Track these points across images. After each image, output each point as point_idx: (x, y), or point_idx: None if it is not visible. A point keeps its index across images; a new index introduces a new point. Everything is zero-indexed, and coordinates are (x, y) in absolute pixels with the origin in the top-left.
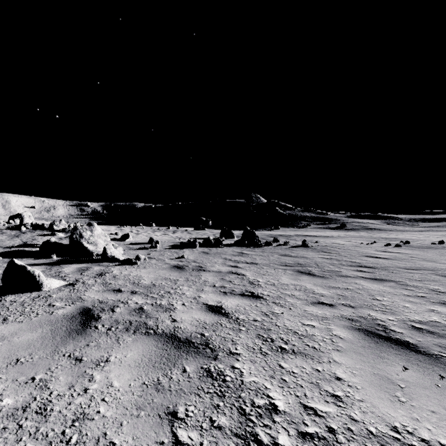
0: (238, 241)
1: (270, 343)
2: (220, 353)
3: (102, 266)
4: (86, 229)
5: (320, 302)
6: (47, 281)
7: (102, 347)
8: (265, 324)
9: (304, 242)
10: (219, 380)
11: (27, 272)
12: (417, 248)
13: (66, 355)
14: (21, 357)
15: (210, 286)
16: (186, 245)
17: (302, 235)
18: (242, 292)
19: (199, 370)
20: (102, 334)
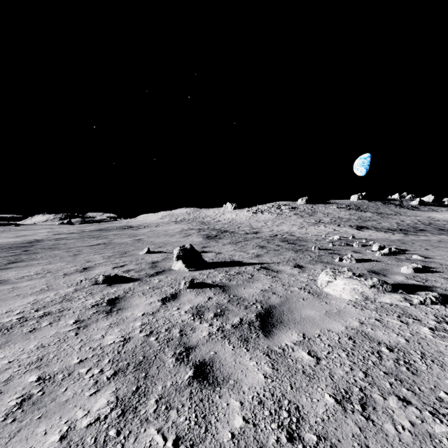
0: None
1: None
2: None
3: None
4: None
5: None
6: None
7: None
8: None
9: None
10: None
11: None
12: None
13: None
14: None
15: None
16: None
17: None
18: None
19: None
20: None
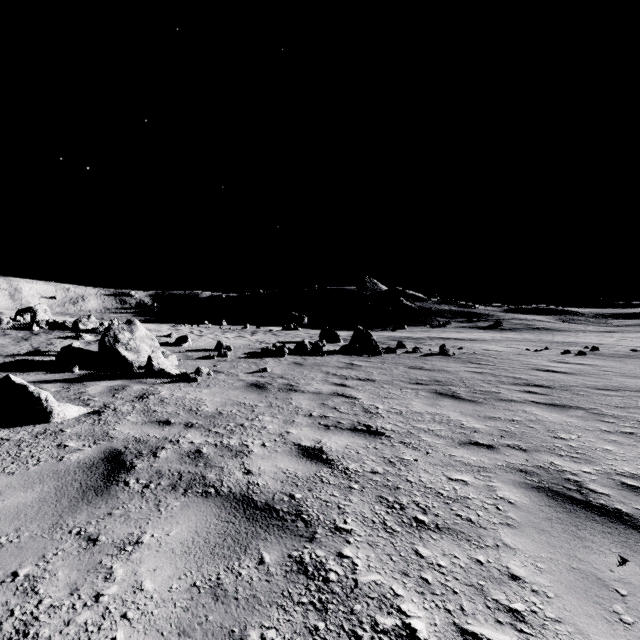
0: (346, 347)
1: (398, 512)
2: (319, 530)
3: (145, 384)
4: (124, 329)
5: (472, 441)
6: (60, 407)
7: (133, 517)
8: (389, 478)
9: (443, 348)
10: (317, 578)
11: (29, 394)
12: (610, 357)
13: (74, 531)
14: (3, 534)
15: (305, 416)
16: (270, 353)
17: (439, 337)
18: (353, 425)
19: (285, 560)
20: (135, 495)
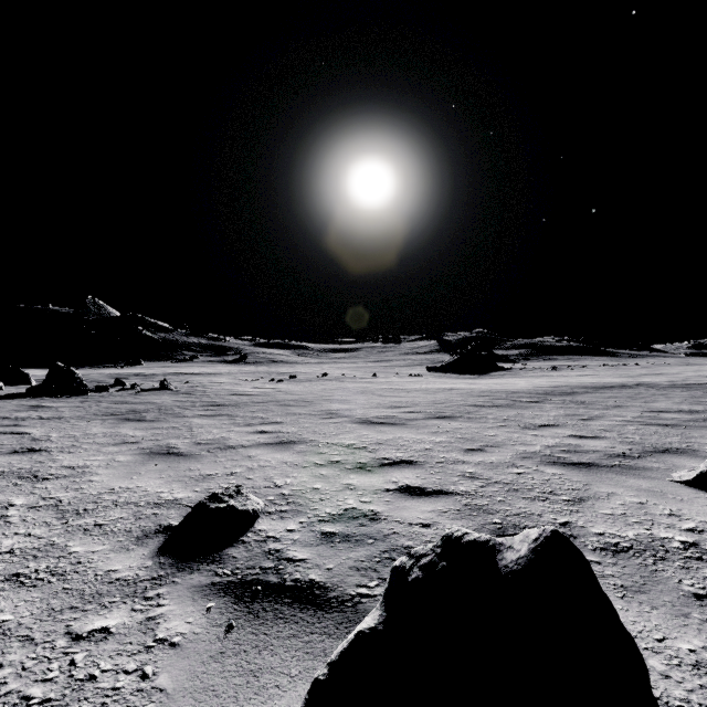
0: (37, 388)
1: (31, 479)
2: None
3: None
4: None
5: (125, 442)
6: None
7: None
8: (34, 469)
9: (164, 382)
10: None
11: None
12: (296, 382)
13: None
14: None
15: None
16: None
17: (176, 373)
18: (15, 450)
19: None
20: None
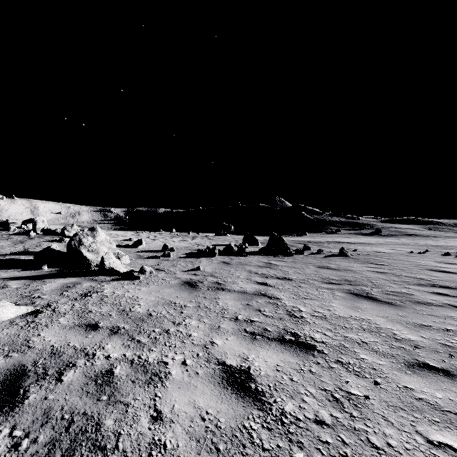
0: (264, 249)
1: None
2: None
3: (95, 281)
4: (88, 235)
5: (420, 362)
6: None
7: None
8: (344, 438)
9: (343, 250)
10: None
11: None
12: None
13: None
14: None
15: (231, 320)
16: (204, 253)
17: (334, 241)
18: (280, 333)
19: None
20: None
